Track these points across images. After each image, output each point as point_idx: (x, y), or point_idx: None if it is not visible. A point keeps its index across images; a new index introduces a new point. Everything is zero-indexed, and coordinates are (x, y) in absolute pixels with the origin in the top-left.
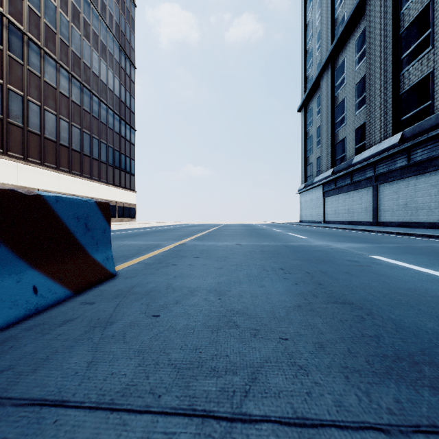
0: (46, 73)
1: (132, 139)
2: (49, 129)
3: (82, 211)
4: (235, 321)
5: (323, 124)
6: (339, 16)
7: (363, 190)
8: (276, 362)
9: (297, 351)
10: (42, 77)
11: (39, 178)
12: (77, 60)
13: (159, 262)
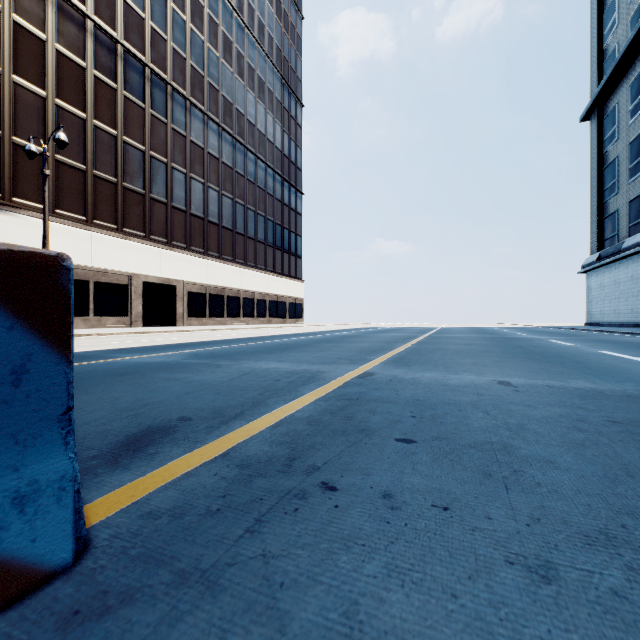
0: (193, 130)
1: (298, 207)
2: (196, 203)
3: None
4: None
5: None
6: None
7: None
8: None
9: None
10: (187, 136)
11: (184, 267)
12: (229, 106)
13: (286, 458)
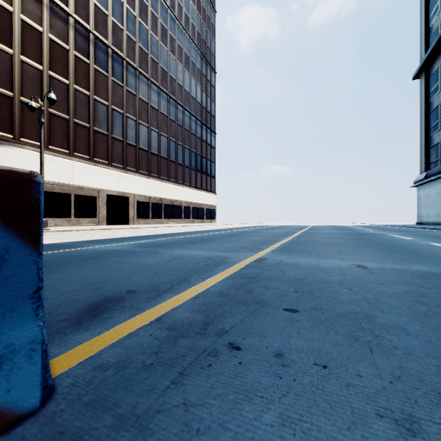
0: (140, 90)
1: (212, 142)
2: (143, 141)
3: None
4: None
5: None
6: None
7: None
8: None
9: None
10: (137, 95)
11: (135, 184)
12: (165, 74)
13: (203, 323)
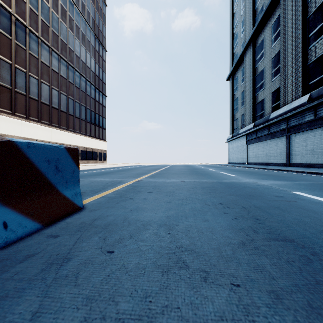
0: (42, 55)
1: (103, 103)
2: (44, 96)
3: (53, 155)
4: (184, 260)
5: (246, 89)
6: (259, 7)
7: (278, 139)
8: (233, 320)
9: (253, 303)
10: (39, 58)
11: (37, 132)
12: (64, 45)
13: (119, 196)
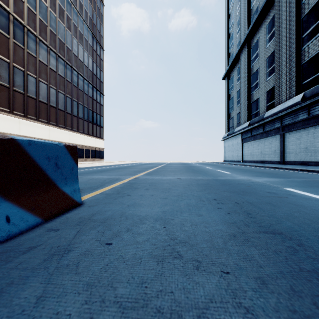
0: (40, 54)
1: (101, 101)
2: (42, 95)
3: (53, 153)
4: (178, 251)
5: (241, 88)
6: (254, 7)
7: (273, 137)
8: (221, 302)
9: (240, 288)
10: (37, 57)
11: (35, 130)
12: (62, 44)
13: (117, 193)
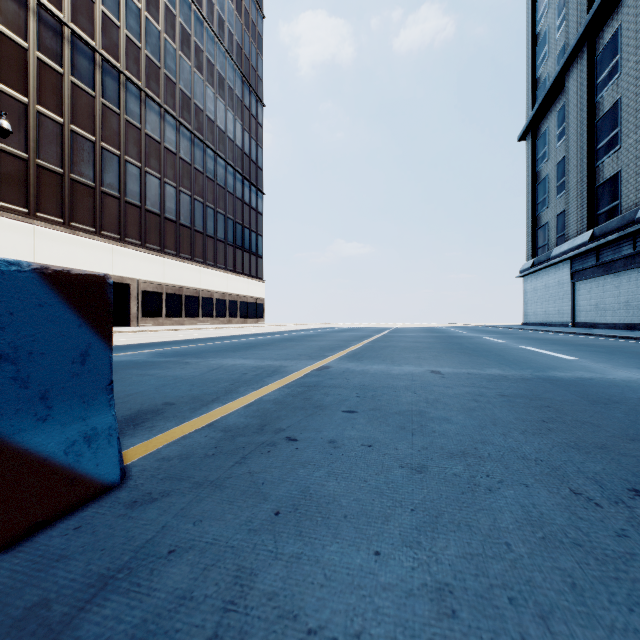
0: (148, 122)
1: (258, 206)
2: (152, 199)
3: None
4: None
5: (570, 154)
6: None
7: None
8: None
9: None
10: (142, 128)
11: (139, 265)
12: (187, 101)
13: (259, 425)
